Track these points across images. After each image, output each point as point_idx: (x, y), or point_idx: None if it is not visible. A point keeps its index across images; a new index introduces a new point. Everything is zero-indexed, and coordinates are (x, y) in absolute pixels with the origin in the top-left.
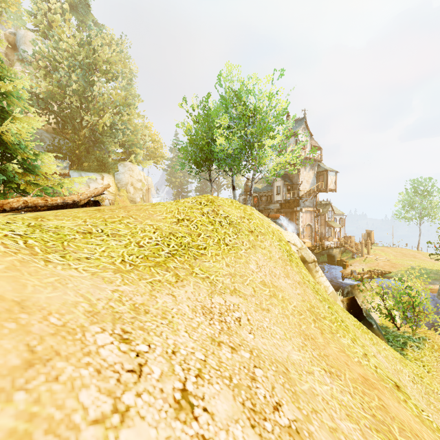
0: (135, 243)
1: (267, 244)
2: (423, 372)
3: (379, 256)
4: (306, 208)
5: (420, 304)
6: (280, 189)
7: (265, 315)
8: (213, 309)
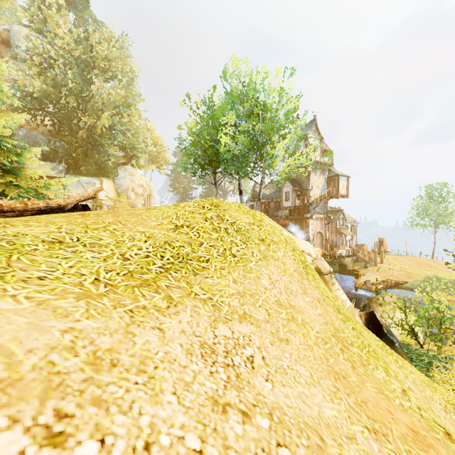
0: (118, 255)
1: (280, 254)
2: (453, 397)
3: (393, 265)
4: (317, 215)
5: (447, 320)
6: (289, 195)
7: (284, 349)
8: (216, 346)
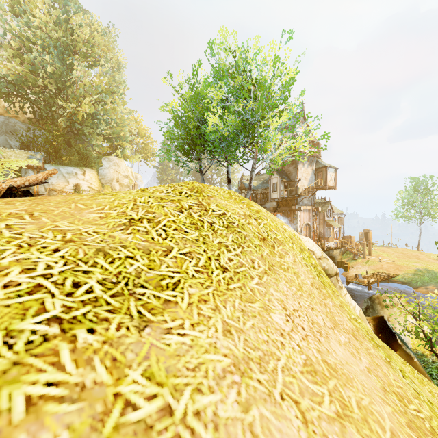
0: None
1: (289, 260)
2: None
3: (381, 258)
4: (305, 207)
5: None
6: (277, 186)
7: None
8: None
